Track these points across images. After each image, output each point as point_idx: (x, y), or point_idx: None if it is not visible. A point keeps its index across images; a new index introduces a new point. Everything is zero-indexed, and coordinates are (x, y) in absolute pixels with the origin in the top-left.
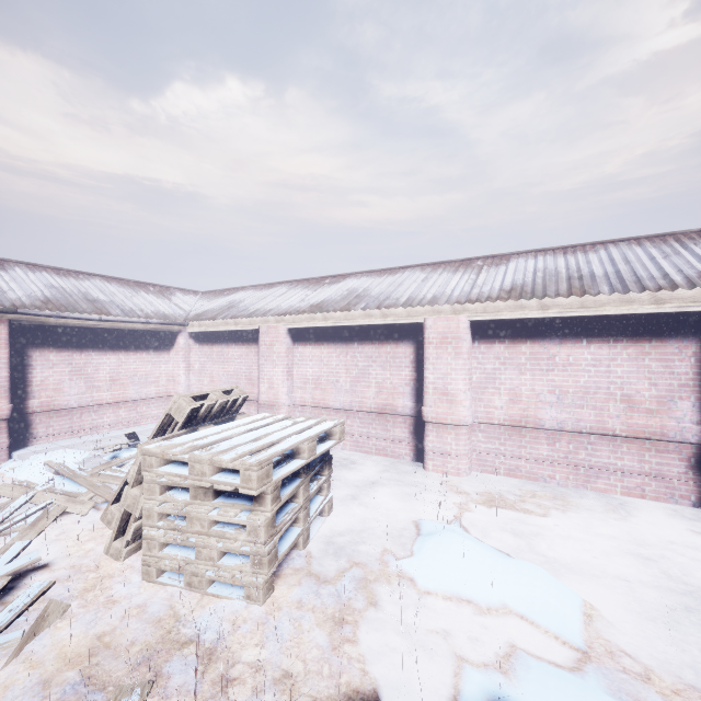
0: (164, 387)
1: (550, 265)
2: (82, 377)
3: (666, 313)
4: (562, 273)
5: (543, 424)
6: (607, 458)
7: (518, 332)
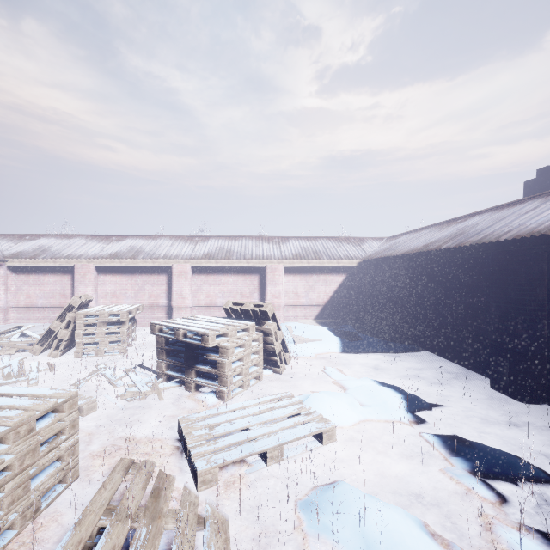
0: None
1: (222, 245)
2: None
3: (252, 266)
4: (225, 249)
5: (218, 304)
6: None
7: (209, 271)
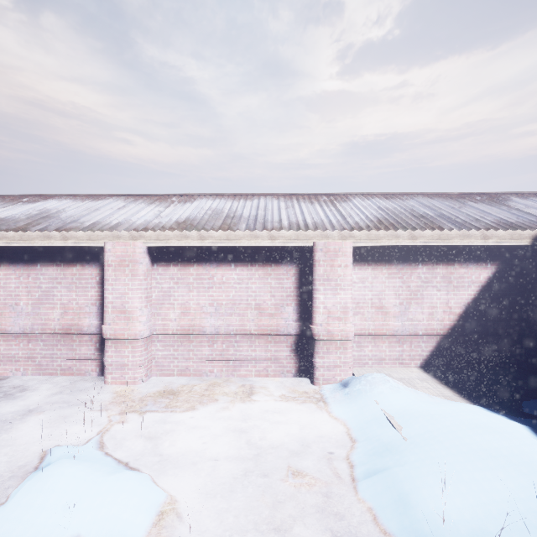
0: None
1: (220, 206)
2: None
3: (280, 246)
4: (224, 212)
5: (205, 330)
6: (247, 351)
7: (188, 257)
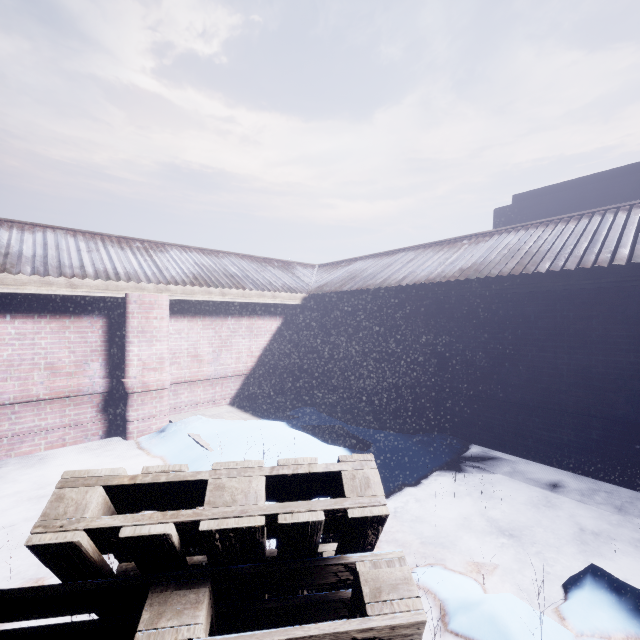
0: None
1: None
2: None
3: (82, 296)
4: None
5: None
6: (32, 422)
7: None
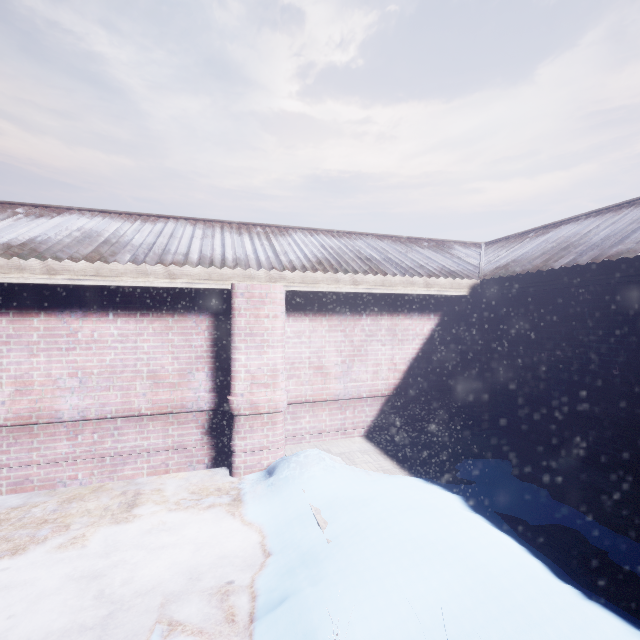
0: None
1: (99, 227)
2: None
3: (187, 289)
4: (102, 236)
5: (62, 416)
6: (134, 441)
7: (29, 301)
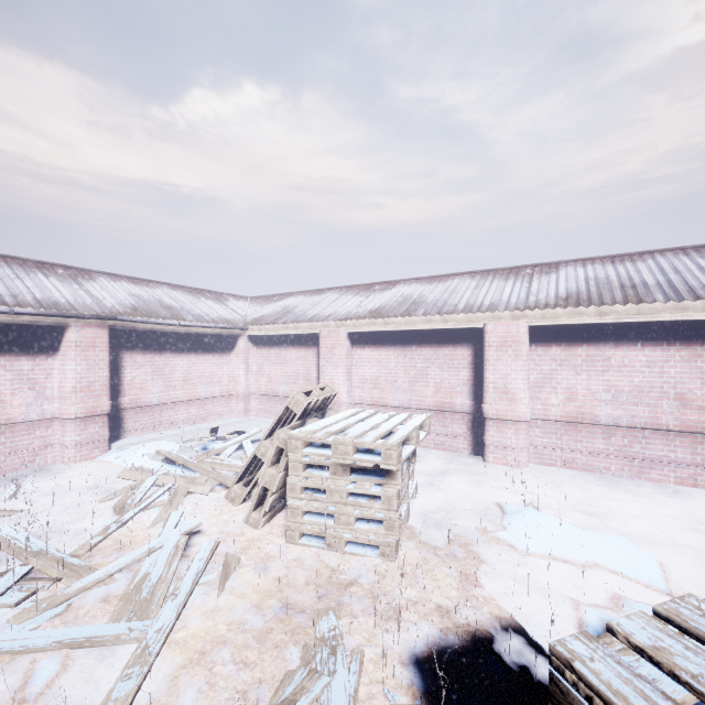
0: (226, 386)
1: (600, 274)
2: (162, 377)
3: None
4: (614, 281)
5: (599, 420)
6: (660, 451)
7: (574, 336)
